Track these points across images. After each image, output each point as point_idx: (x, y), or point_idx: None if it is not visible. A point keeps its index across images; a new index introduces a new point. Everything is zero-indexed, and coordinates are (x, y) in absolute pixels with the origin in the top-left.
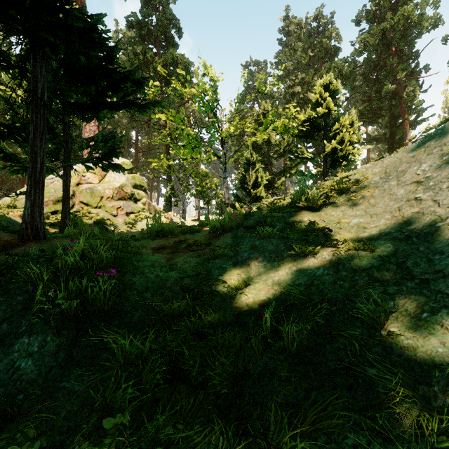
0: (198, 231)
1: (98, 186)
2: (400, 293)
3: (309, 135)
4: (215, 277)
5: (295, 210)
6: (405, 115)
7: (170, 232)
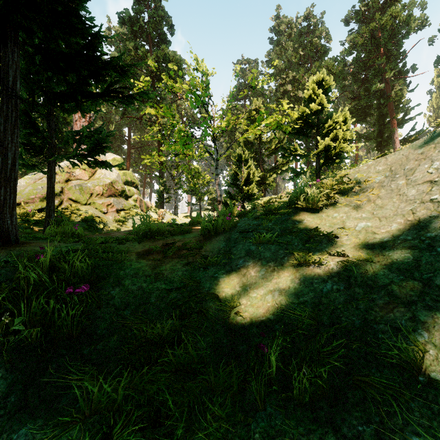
0: (189, 231)
1: (88, 182)
2: (435, 321)
3: (302, 132)
4: (206, 289)
5: (293, 211)
6: (393, 113)
7: (159, 233)
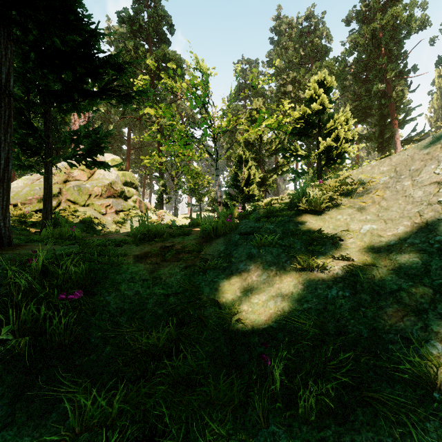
0: (188, 233)
1: (86, 183)
2: None
3: (303, 132)
4: (206, 295)
5: (295, 213)
6: (394, 114)
7: (158, 235)
